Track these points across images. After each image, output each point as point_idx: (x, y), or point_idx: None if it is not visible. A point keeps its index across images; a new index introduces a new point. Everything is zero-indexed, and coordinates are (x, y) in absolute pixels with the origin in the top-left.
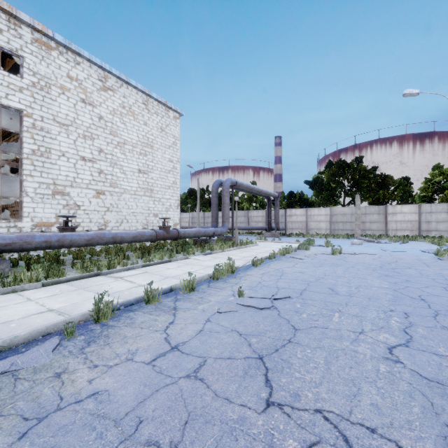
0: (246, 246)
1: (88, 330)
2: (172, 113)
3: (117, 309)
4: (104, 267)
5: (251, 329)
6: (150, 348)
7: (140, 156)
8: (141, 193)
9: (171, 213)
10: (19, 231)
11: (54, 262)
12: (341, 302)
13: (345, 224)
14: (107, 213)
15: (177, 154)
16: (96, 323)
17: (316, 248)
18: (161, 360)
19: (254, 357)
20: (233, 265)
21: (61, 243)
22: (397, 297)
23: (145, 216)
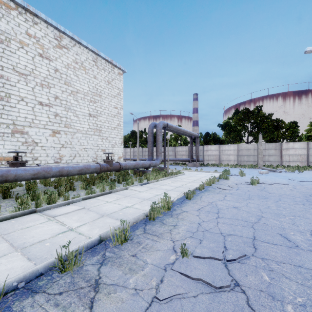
0: (176, 176)
1: None
2: (117, 70)
3: (13, 290)
4: (45, 202)
5: None
6: None
7: (90, 103)
8: (91, 133)
9: (116, 149)
10: None
11: (0, 195)
12: None
13: (249, 157)
14: (62, 148)
15: (121, 102)
16: None
17: (234, 178)
18: None
19: None
20: (169, 202)
21: (4, 178)
22: None
23: (95, 151)
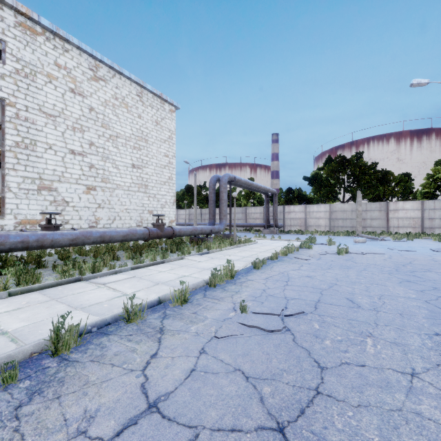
0: (245, 245)
1: (39, 370)
2: (168, 106)
3: (88, 332)
4: (88, 270)
5: (261, 367)
6: (116, 408)
7: (134, 150)
8: (135, 189)
9: (166, 210)
10: (0, 229)
11: (34, 264)
12: (369, 321)
13: (345, 221)
14: (98, 209)
15: (173, 148)
16: (54, 356)
17: (319, 247)
18: (129, 436)
19: (271, 428)
20: (232, 269)
21: (40, 244)
22: (434, 312)
23: (140, 213)
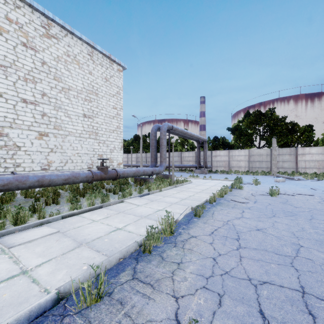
0: (182, 184)
1: None
2: (116, 66)
3: None
4: (10, 221)
5: None
6: None
7: (85, 102)
8: (86, 136)
9: (115, 154)
10: None
11: None
12: None
13: (261, 163)
14: (51, 153)
15: (120, 102)
16: None
17: (248, 187)
18: None
19: None
20: (172, 223)
21: None
22: None
23: (90, 157)
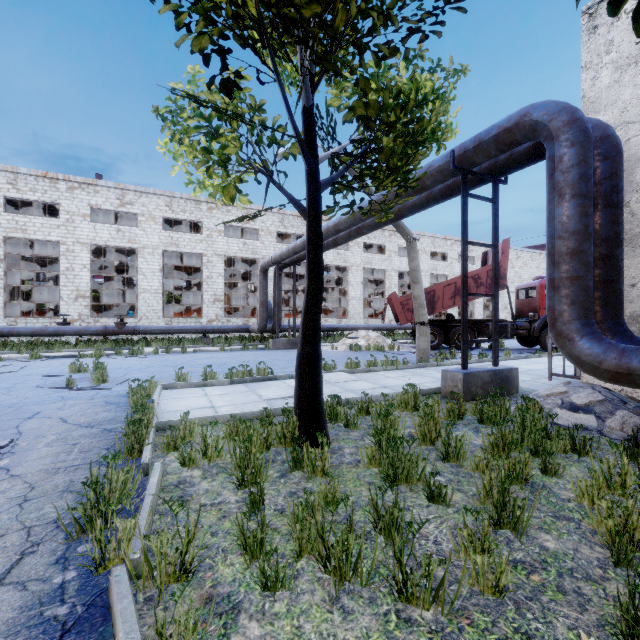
0: None
1: None
2: (542, 256)
3: None
4: None
5: None
6: None
7: None
8: None
9: None
10: None
11: None
12: None
13: None
14: None
15: None
16: None
17: None
18: None
19: None
20: None
21: None
22: None
23: None
